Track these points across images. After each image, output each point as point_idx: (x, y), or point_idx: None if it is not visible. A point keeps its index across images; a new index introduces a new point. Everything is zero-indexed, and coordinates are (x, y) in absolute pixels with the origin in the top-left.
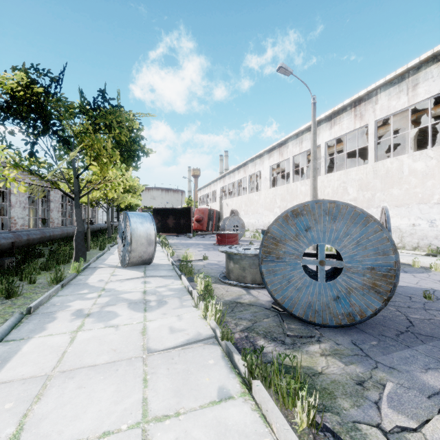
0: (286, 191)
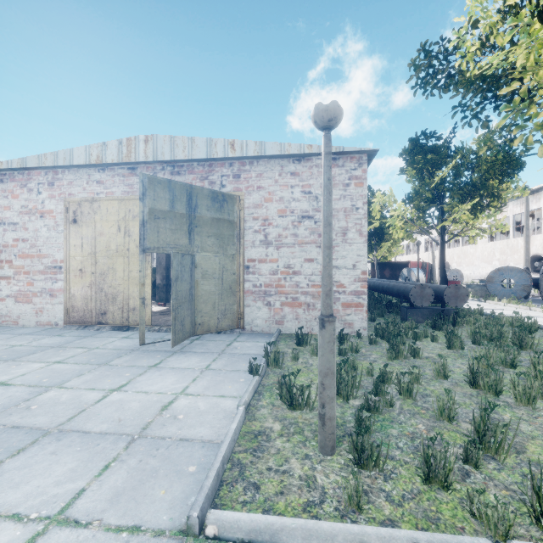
0: (506, 246)
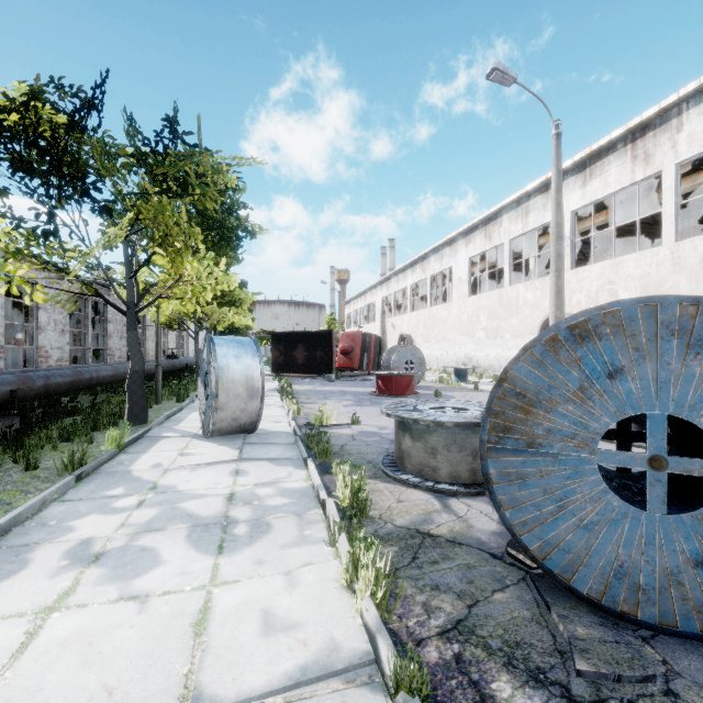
0: (497, 301)
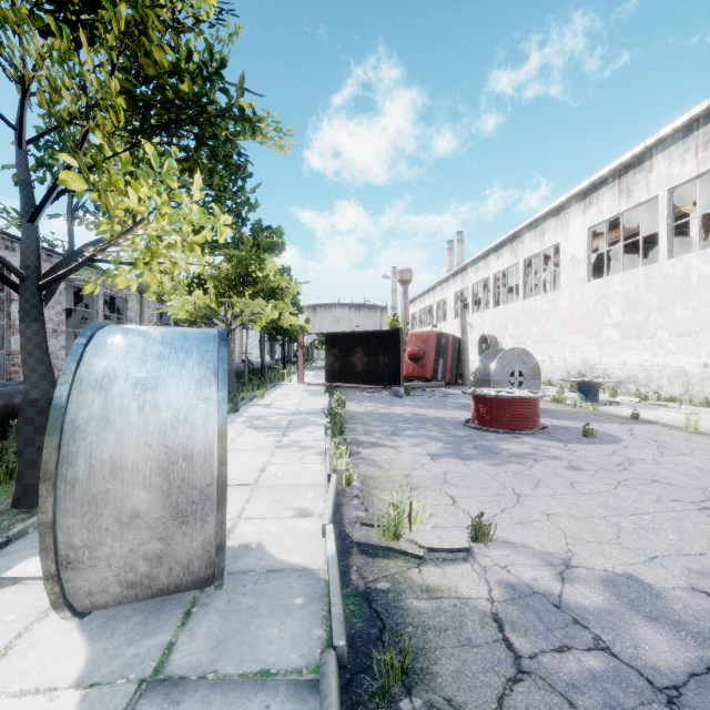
0: (643, 283)
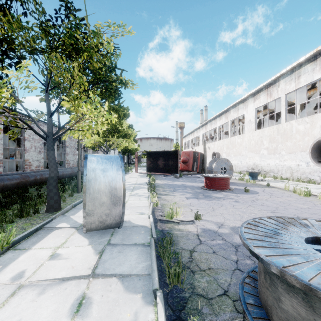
0: (276, 132)
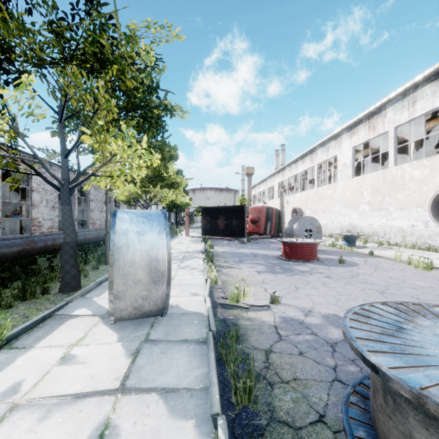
0: (381, 179)
